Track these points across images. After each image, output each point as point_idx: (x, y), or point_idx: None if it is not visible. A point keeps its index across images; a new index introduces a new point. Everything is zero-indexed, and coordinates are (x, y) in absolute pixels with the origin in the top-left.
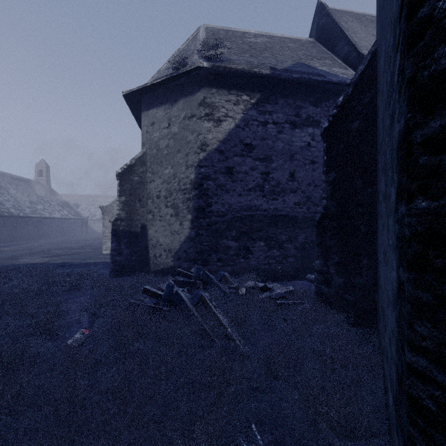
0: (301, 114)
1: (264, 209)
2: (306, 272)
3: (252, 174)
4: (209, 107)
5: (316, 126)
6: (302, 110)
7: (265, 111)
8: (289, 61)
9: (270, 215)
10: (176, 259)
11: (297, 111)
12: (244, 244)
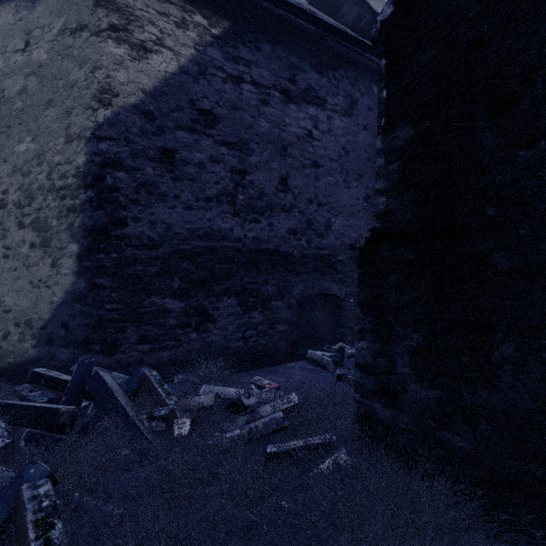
0: (298, 80)
1: (236, 238)
2: (305, 345)
3: (214, 170)
4: (119, 13)
5: (321, 106)
6: (300, 74)
7: (237, 56)
8: None
9: (248, 250)
10: (44, 342)
11: (292, 73)
12: (199, 303)
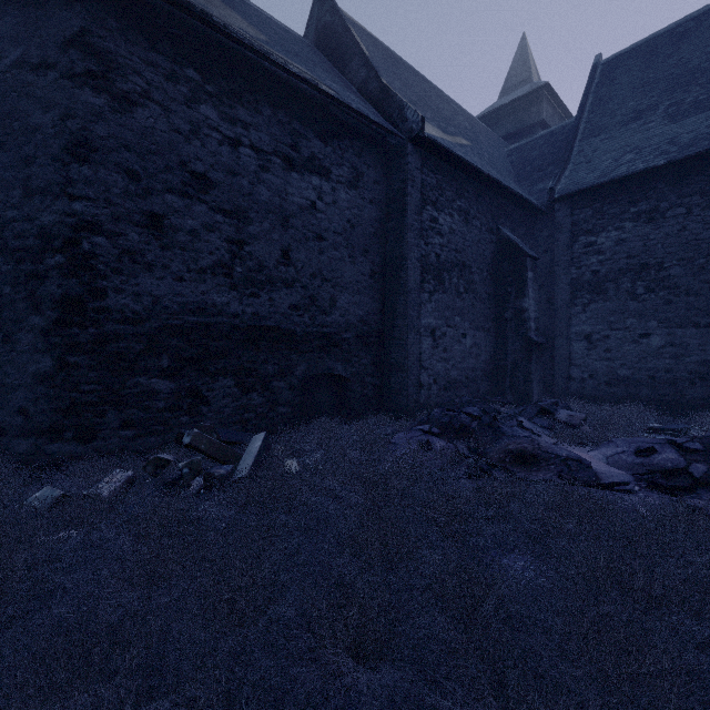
0: None
1: None
2: None
3: None
4: None
5: None
6: None
7: None
8: None
9: None
10: None
11: None
12: None
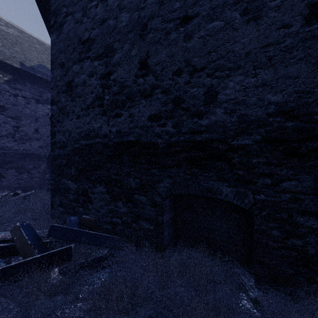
0: (43, 96)
1: (15, 149)
2: None
3: (5, 126)
4: None
5: None
6: (44, 94)
7: (16, 87)
8: (35, 61)
9: (20, 153)
10: None
11: (40, 93)
12: None
